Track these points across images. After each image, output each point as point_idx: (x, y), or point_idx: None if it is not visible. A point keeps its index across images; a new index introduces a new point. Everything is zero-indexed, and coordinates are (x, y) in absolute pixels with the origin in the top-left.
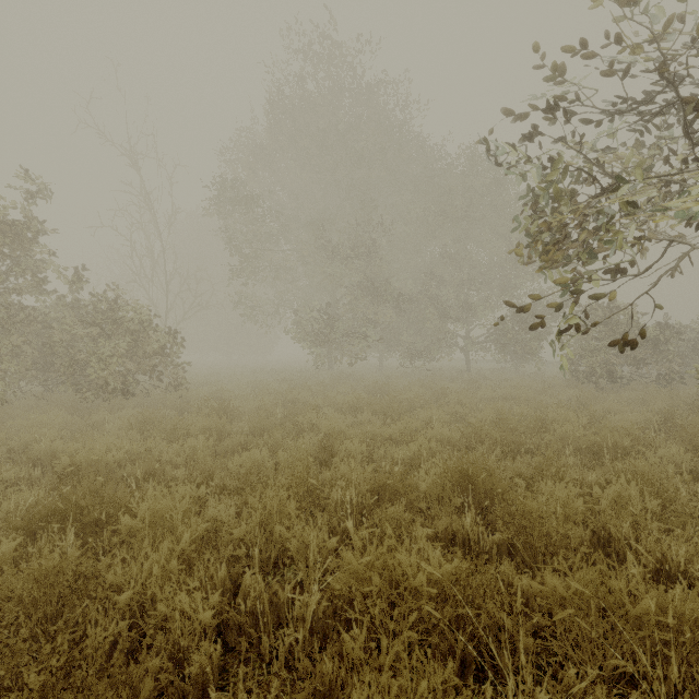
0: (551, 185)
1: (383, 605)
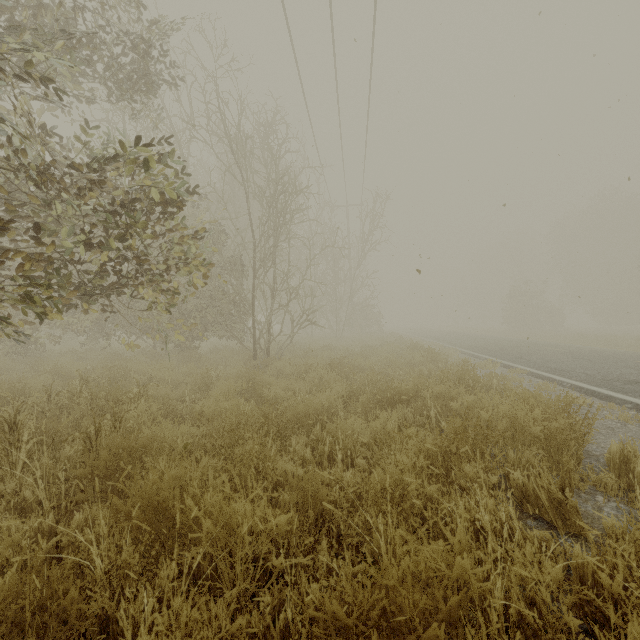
0: None
1: None
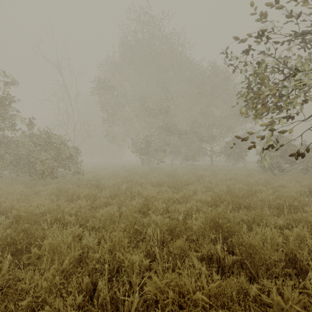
0: (258, 74)
1: (175, 308)
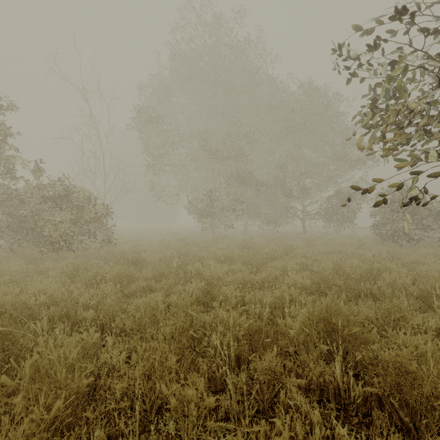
0: (392, 79)
1: None
